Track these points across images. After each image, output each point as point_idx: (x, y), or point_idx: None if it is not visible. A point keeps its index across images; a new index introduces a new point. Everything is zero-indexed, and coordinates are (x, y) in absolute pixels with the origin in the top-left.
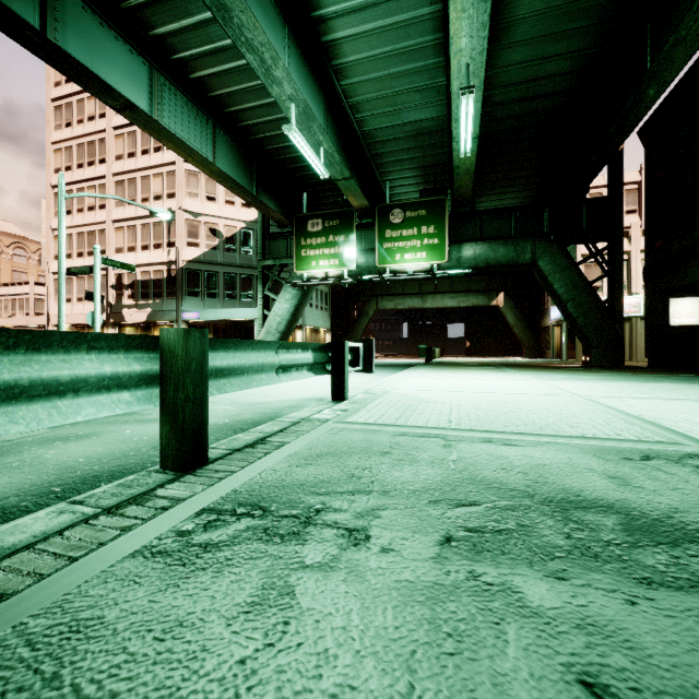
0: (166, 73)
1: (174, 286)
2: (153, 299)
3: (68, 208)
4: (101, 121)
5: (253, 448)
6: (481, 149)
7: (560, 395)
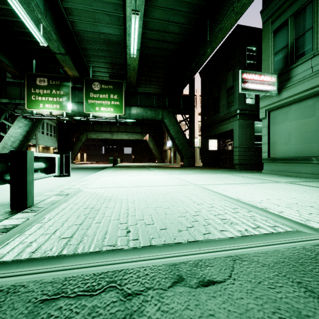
0: None
1: None
2: None
3: None
4: None
5: None
6: (140, 61)
7: (187, 185)
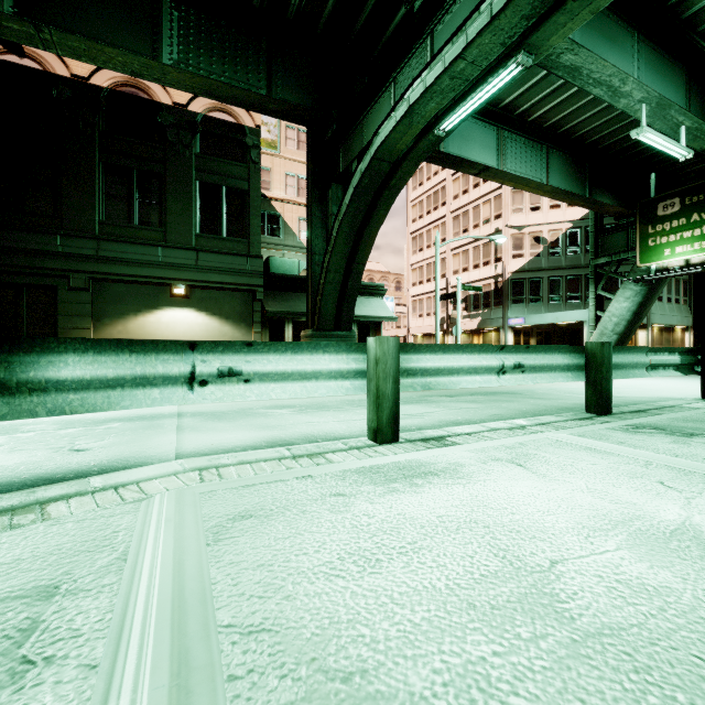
0: (508, 127)
1: (500, 296)
2: (482, 310)
3: (420, 246)
4: (442, 173)
5: (637, 413)
6: None
7: None
